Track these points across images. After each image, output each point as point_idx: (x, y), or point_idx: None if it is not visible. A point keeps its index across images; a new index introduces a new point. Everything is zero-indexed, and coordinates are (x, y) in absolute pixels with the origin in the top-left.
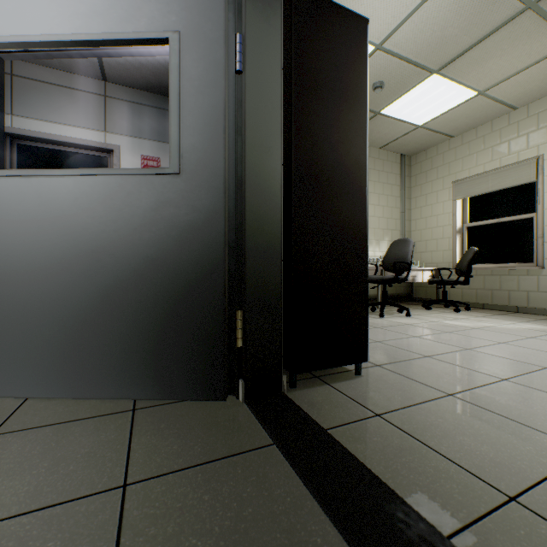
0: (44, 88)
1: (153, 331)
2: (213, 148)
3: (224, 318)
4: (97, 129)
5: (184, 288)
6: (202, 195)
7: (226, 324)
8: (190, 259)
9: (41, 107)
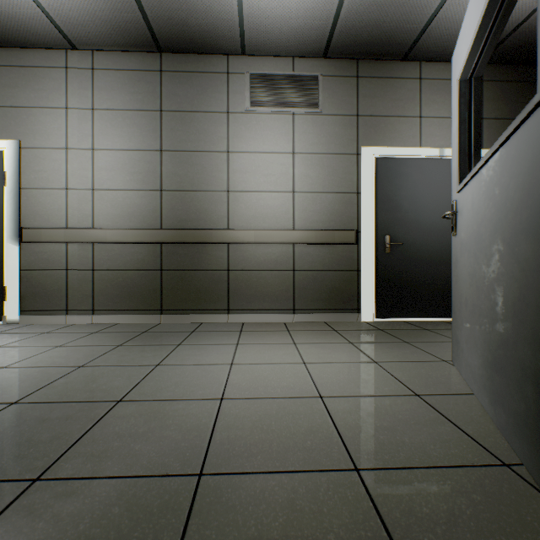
0: None
1: (528, 364)
2: None
3: None
4: None
5: None
6: None
7: None
8: None
9: None
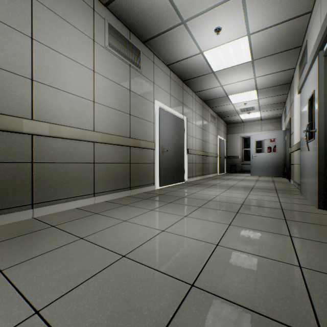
0: (248, 126)
1: (274, 169)
2: (281, 149)
3: (283, 168)
4: (259, 131)
5: (278, 165)
6: (280, 155)
7: (283, 169)
8: (278, 162)
9: (248, 130)
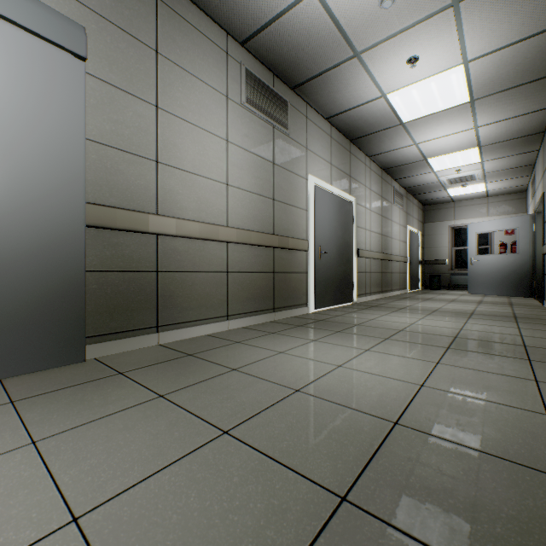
0: (463, 208)
1: (512, 284)
2: (526, 248)
3: (529, 281)
4: (483, 217)
5: (519, 276)
6: (523, 258)
7: (529, 283)
8: (521, 270)
9: (462, 215)
